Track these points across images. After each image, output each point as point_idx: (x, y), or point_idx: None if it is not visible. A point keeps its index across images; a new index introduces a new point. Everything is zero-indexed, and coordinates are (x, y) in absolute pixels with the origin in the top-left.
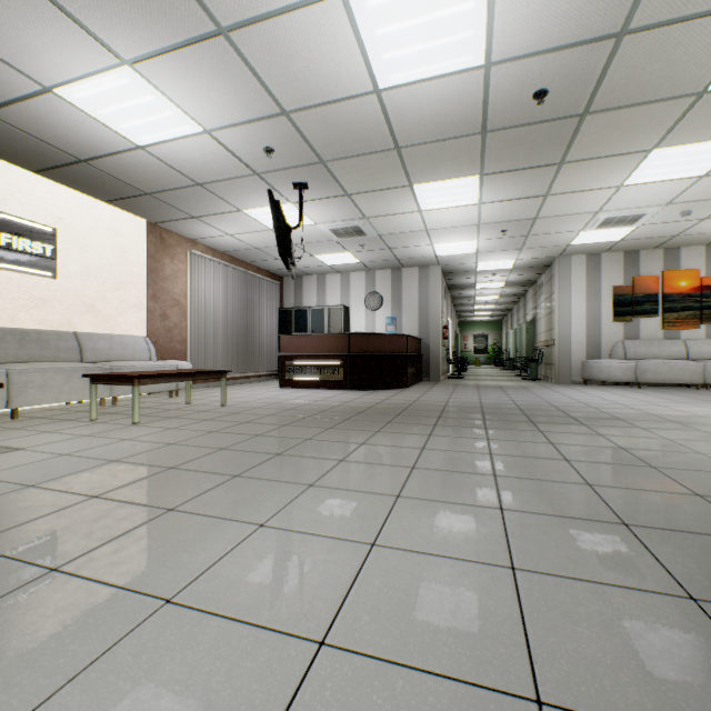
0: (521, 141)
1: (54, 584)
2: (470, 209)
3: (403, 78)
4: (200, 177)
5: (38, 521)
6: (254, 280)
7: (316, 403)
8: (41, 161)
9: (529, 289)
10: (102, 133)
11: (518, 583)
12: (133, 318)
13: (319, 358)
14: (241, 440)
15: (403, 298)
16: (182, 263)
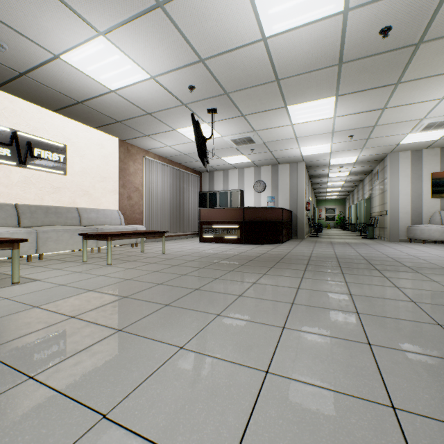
0: (368, 68)
1: (27, 391)
2: (327, 121)
3: (283, 27)
4: (149, 108)
5: (32, 334)
6: (184, 174)
7: (222, 253)
8: (57, 104)
9: (366, 176)
10: (90, 83)
11: (402, 426)
12: (111, 199)
13: (224, 223)
14: (172, 278)
15: (279, 184)
16: (140, 165)
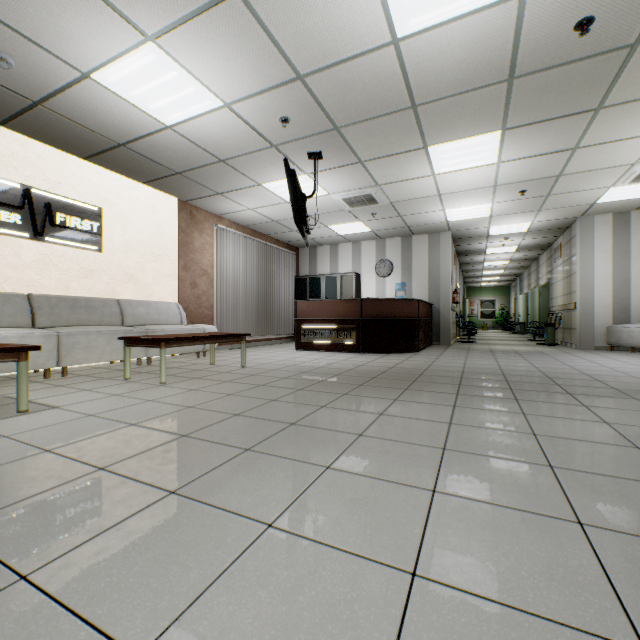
0: (553, 86)
1: (13, 605)
2: (487, 169)
3: (424, 22)
4: (222, 153)
5: (36, 498)
6: (273, 251)
7: (329, 366)
8: (88, 148)
9: (542, 253)
10: (135, 116)
11: None
12: (167, 286)
13: (332, 322)
14: (256, 405)
15: (413, 264)
16: (209, 237)
